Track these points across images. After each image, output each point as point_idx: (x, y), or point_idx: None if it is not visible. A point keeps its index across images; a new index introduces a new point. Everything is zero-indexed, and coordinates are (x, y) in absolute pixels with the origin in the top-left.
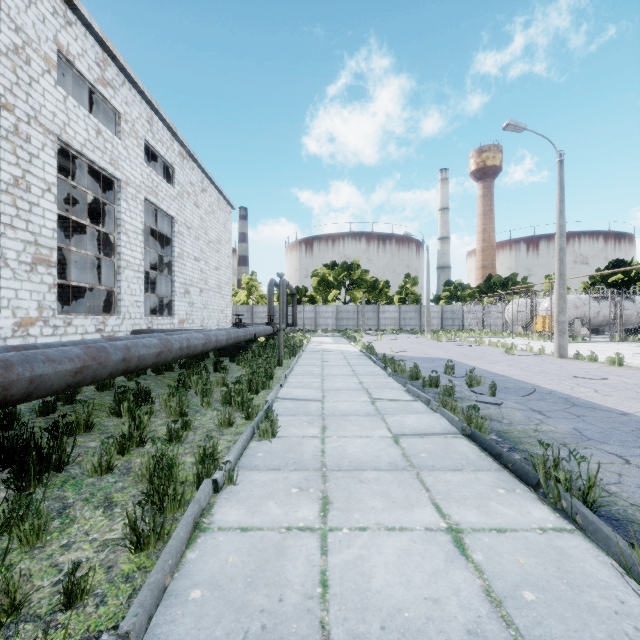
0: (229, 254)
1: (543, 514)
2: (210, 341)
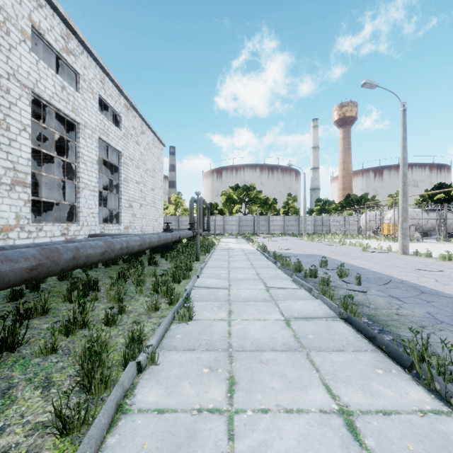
0: (161, 179)
1: (420, 395)
2: (145, 242)
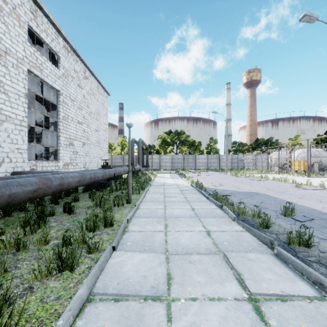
0: (106, 122)
1: None
2: (48, 185)
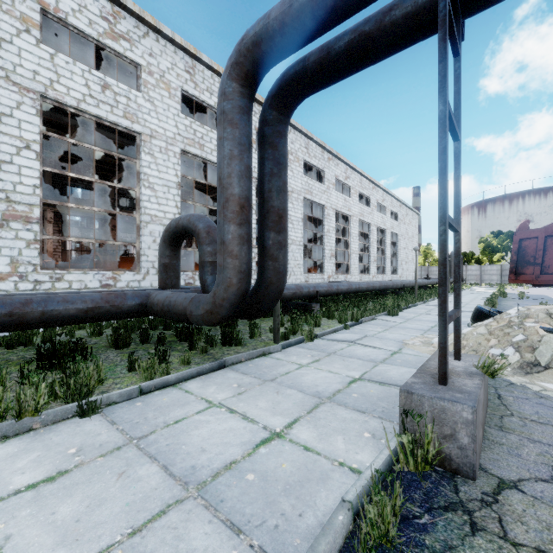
0: (417, 240)
1: None
2: (423, 282)
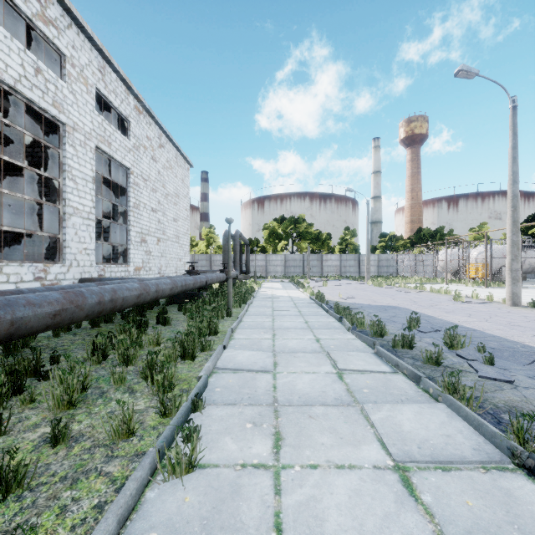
0: (187, 207)
1: None
2: (148, 291)
